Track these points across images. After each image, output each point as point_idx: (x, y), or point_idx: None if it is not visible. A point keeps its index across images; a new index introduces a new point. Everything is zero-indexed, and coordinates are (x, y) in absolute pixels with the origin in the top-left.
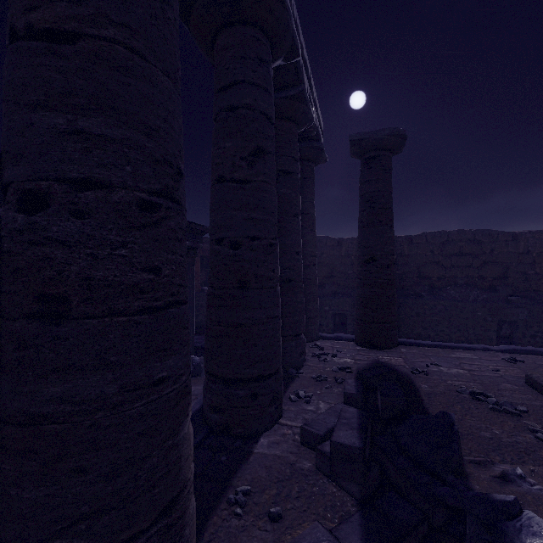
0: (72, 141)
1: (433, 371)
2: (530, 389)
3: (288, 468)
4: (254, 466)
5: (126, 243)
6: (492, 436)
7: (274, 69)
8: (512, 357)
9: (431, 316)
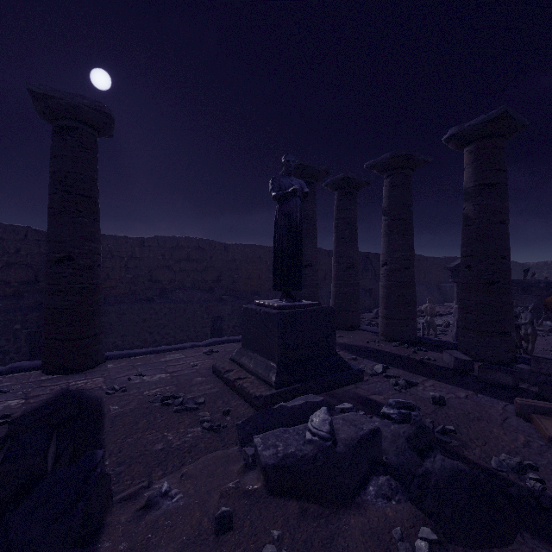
0: None
1: (135, 383)
2: (214, 377)
3: None
4: None
5: None
6: (164, 446)
7: None
8: (211, 349)
9: (157, 320)
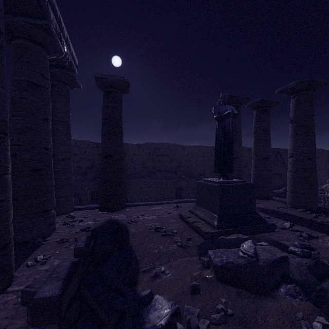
0: None
1: (140, 219)
2: (181, 220)
3: None
4: None
5: None
6: (159, 251)
7: None
8: (177, 205)
9: (147, 188)
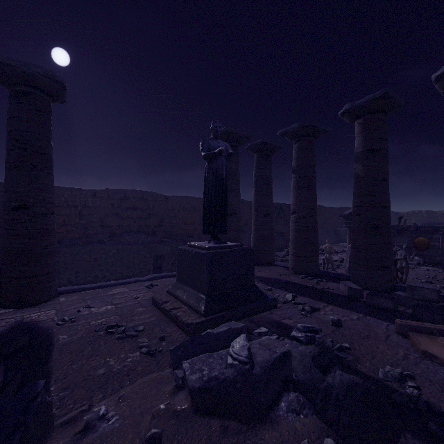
0: None
1: (83, 315)
2: (153, 308)
3: None
4: None
5: None
6: (106, 370)
7: None
8: (152, 283)
9: (107, 259)
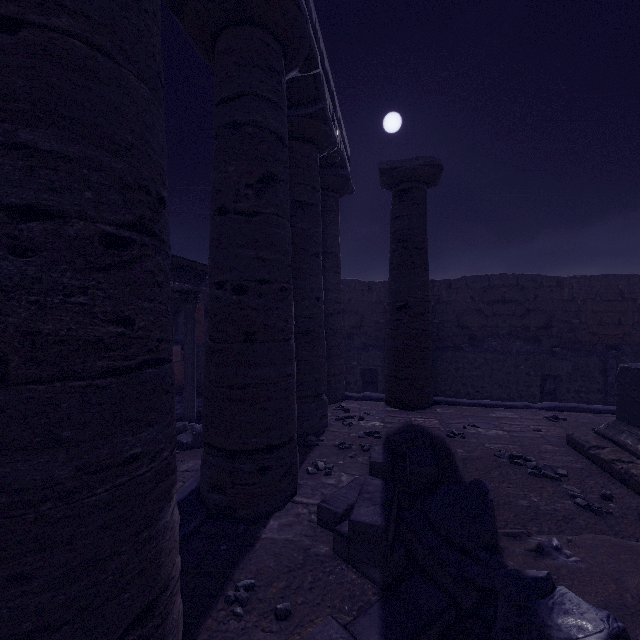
0: (10, 157)
1: (471, 433)
2: (572, 450)
3: (302, 555)
4: (260, 554)
5: (86, 289)
6: (530, 504)
7: (289, 81)
8: (555, 415)
9: (471, 371)
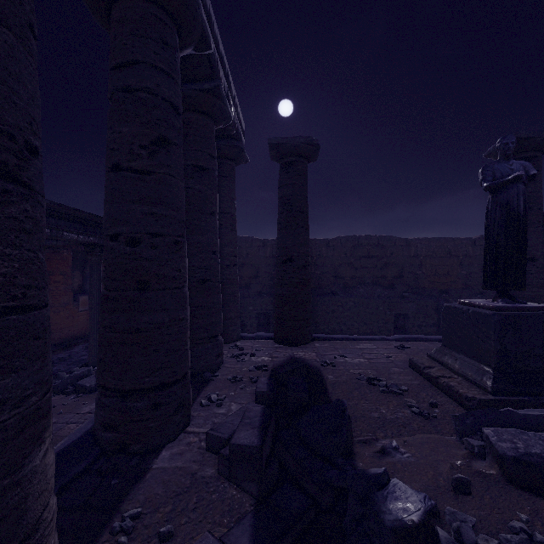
0: None
1: (340, 362)
2: (412, 371)
3: (189, 479)
4: (150, 484)
5: None
6: (380, 415)
7: (186, 57)
8: (402, 345)
9: (343, 312)
